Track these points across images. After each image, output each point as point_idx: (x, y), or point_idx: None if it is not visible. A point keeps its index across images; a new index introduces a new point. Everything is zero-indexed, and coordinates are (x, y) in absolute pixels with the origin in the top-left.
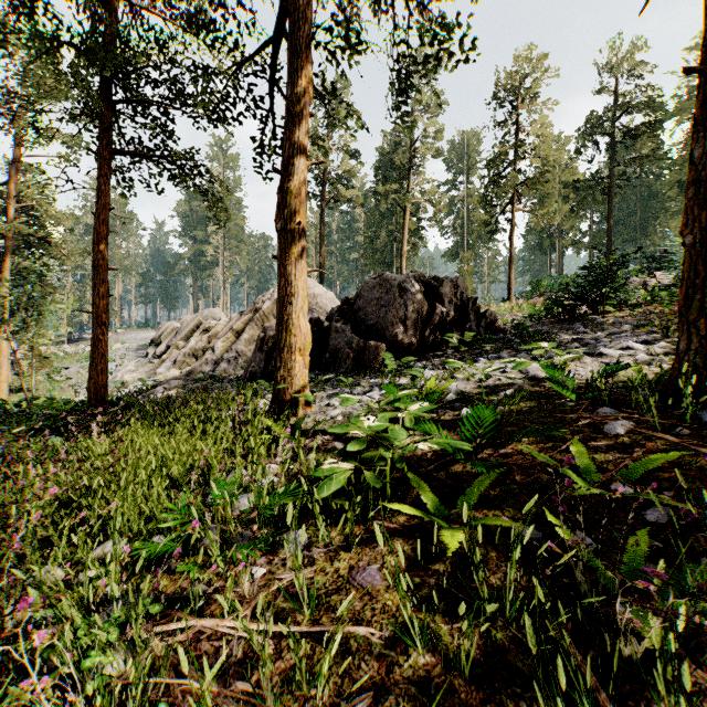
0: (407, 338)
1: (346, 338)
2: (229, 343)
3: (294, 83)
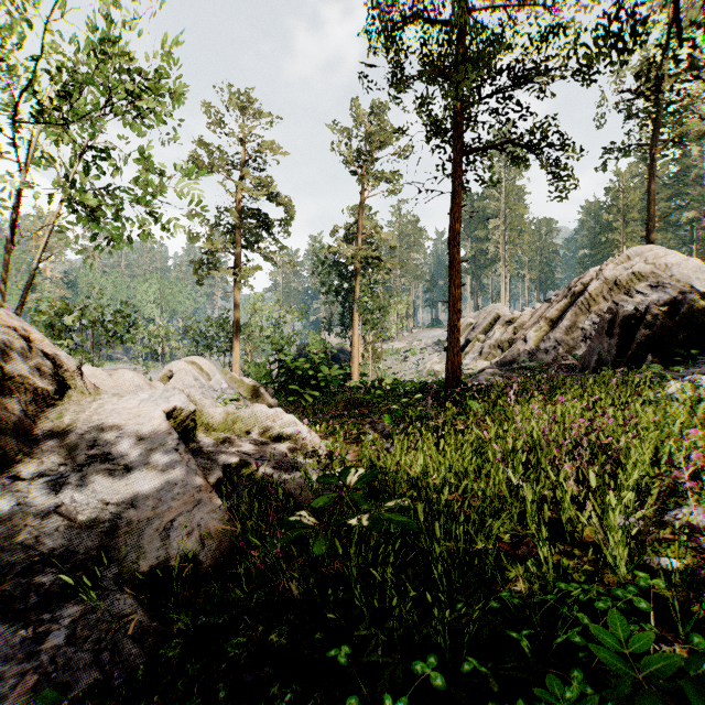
0: None
1: None
2: (542, 332)
3: None
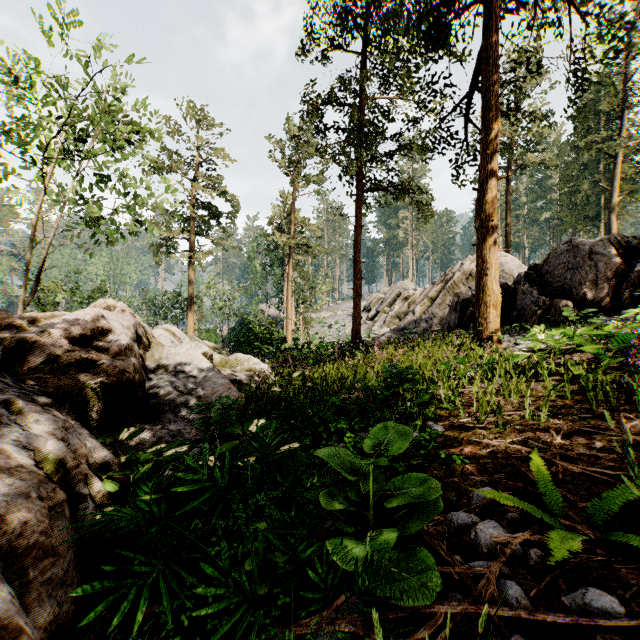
0: (596, 296)
1: (532, 298)
2: (425, 307)
3: (488, 128)
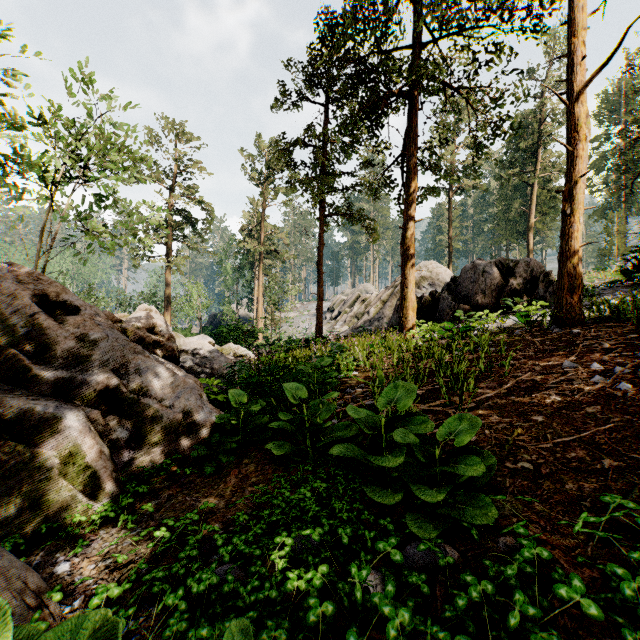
0: (484, 302)
1: (447, 303)
2: (378, 308)
3: (408, 186)
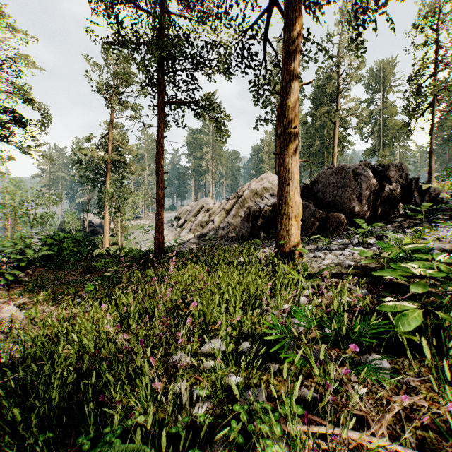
0: (362, 210)
1: (310, 211)
2: (222, 217)
3: (290, 30)
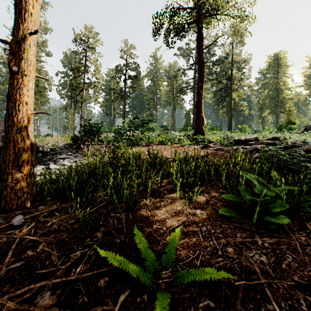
0: None
1: None
2: None
3: None
